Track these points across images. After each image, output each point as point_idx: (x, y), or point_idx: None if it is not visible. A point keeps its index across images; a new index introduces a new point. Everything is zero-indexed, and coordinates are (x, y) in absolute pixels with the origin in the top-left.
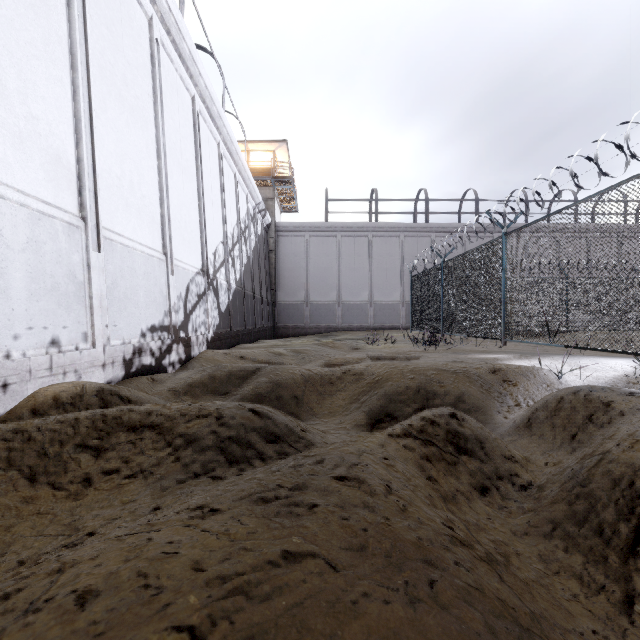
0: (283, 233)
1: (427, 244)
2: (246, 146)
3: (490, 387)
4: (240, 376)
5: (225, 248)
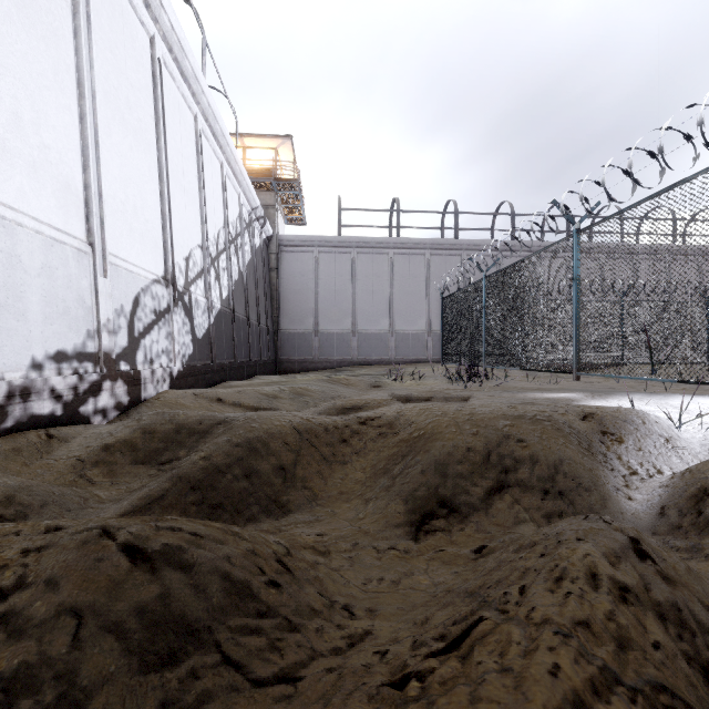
0: (287, 248)
1: (457, 264)
2: (242, 141)
3: (589, 445)
4: (197, 432)
5: (204, 254)
